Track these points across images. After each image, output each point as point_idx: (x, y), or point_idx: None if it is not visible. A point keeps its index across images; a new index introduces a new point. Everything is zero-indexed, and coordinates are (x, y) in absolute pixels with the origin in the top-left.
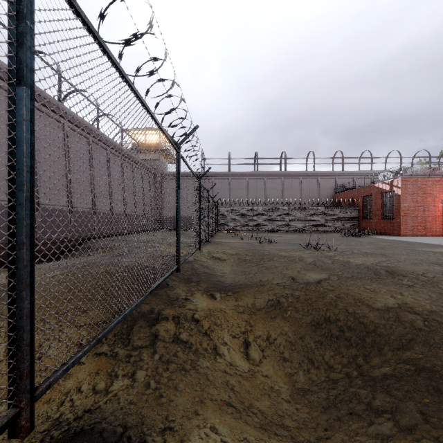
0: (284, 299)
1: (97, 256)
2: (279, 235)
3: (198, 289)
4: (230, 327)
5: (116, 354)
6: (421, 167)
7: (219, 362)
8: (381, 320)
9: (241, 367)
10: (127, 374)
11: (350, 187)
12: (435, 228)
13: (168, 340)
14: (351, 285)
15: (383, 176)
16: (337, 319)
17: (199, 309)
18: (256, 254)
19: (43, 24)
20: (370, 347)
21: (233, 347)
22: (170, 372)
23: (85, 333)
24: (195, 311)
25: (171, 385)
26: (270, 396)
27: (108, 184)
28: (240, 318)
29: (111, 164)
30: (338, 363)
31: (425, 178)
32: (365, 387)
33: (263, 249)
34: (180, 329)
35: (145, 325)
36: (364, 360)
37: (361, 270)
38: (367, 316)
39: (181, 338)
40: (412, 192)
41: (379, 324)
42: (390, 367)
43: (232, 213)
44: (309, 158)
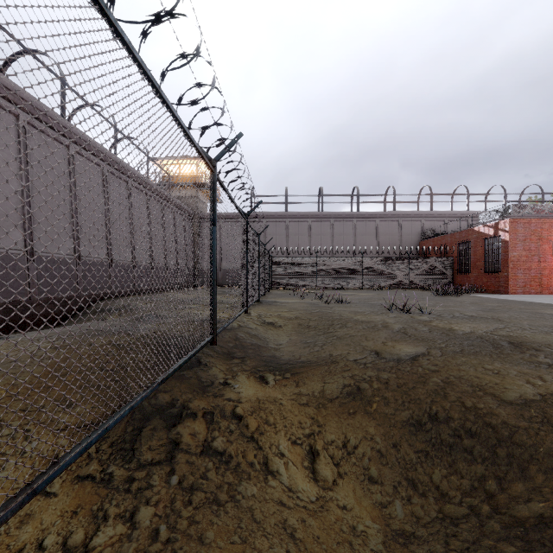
0: (367, 384)
1: (110, 321)
2: (352, 293)
3: (242, 369)
4: (289, 427)
5: (110, 477)
6: (535, 205)
7: (271, 486)
8: (519, 421)
9: (306, 494)
10: (123, 515)
11: (441, 232)
12: (552, 283)
13: (194, 451)
14: (464, 364)
15: (485, 216)
16: (449, 417)
17: (242, 399)
18: (323, 318)
19: (51, 27)
20: (506, 465)
21: (293, 459)
22: (194, 509)
23: (65, 443)
24: (237, 402)
25: (193, 533)
26: (352, 546)
27: (129, 227)
28: (303, 413)
29: (134, 201)
30: (456, 488)
31: (540, 220)
32: (511, 539)
33: (332, 311)
34: (213, 433)
35: (161, 427)
36: (498, 486)
37: (473, 342)
38: (497, 414)
39: (215, 446)
40: (524, 237)
41: (517, 427)
42: (547, 504)
43: (290, 265)
44: (388, 194)
